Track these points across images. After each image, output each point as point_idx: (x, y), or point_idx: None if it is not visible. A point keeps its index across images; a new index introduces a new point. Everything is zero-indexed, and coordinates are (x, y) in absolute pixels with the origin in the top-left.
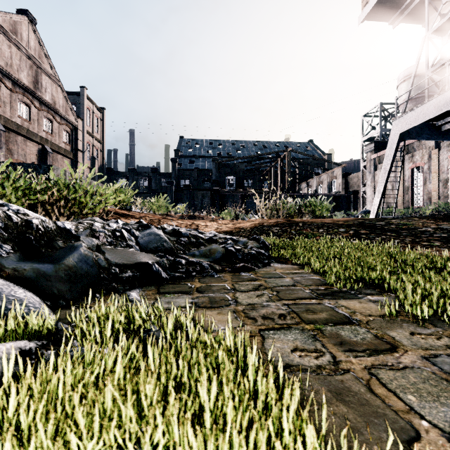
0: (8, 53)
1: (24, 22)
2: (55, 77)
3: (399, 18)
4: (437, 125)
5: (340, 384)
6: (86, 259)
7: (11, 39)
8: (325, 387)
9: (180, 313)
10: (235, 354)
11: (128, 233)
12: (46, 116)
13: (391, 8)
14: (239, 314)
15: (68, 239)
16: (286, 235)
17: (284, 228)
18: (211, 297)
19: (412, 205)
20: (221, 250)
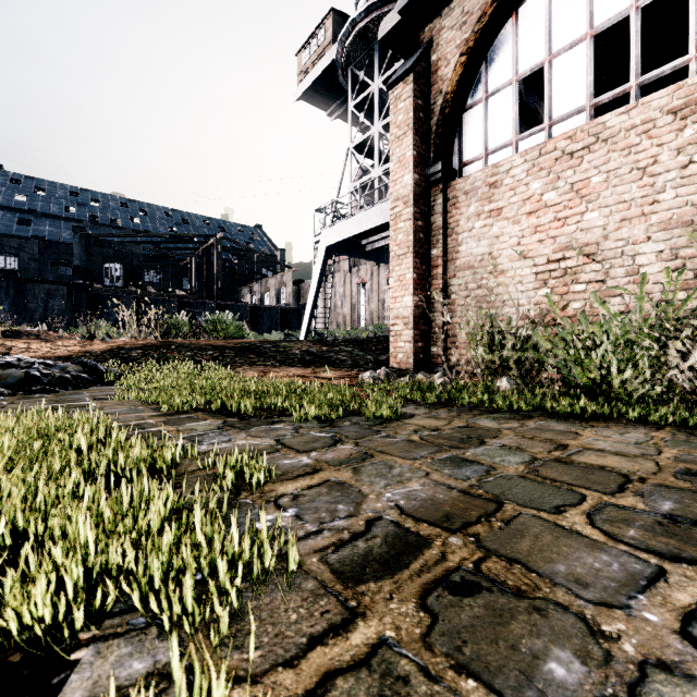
0: None
1: None
2: None
3: (335, 113)
4: (362, 244)
5: None
6: None
7: None
8: None
9: None
10: None
11: None
12: None
13: (327, 98)
14: None
15: None
16: (145, 359)
17: (148, 352)
18: None
19: (359, 326)
20: (18, 375)
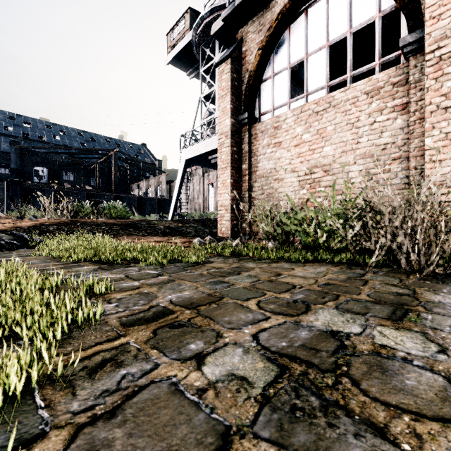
0: None
1: None
2: None
3: (192, 74)
4: (209, 158)
5: None
6: None
7: None
8: None
9: None
10: None
11: None
12: None
13: (186, 64)
14: None
15: None
16: (58, 231)
17: (61, 227)
18: None
19: (208, 211)
20: None
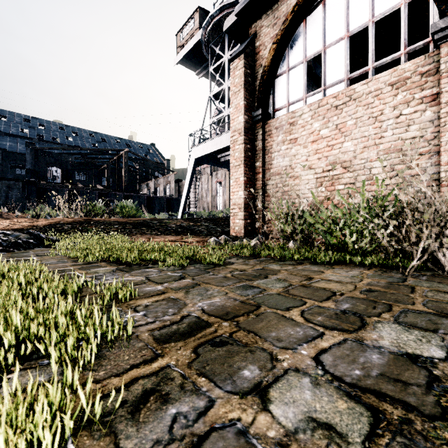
0: None
1: None
2: None
3: (201, 73)
4: (218, 157)
5: None
6: None
7: None
8: None
9: None
10: None
11: None
12: None
13: (195, 63)
14: None
15: None
16: (73, 230)
17: (75, 226)
18: None
19: (217, 209)
20: None
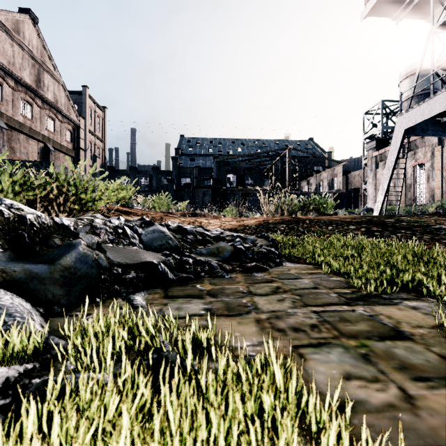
0: (10, 52)
1: (27, 21)
2: (57, 76)
3: (402, 14)
4: (442, 121)
5: (431, 436)
6: (85, 259)
7: (14, 37)
8: (412, 442)
9: (197, 327)
10: (285, 394)
11: (131, 230)
12: (48, 114)
13: (394, 3)
14: (263, 325)
15: (66, 236)
16: (293, 232)
17: (291, 226)
18: (227, 302)
19: (414, 203)
20: (229, 248)
